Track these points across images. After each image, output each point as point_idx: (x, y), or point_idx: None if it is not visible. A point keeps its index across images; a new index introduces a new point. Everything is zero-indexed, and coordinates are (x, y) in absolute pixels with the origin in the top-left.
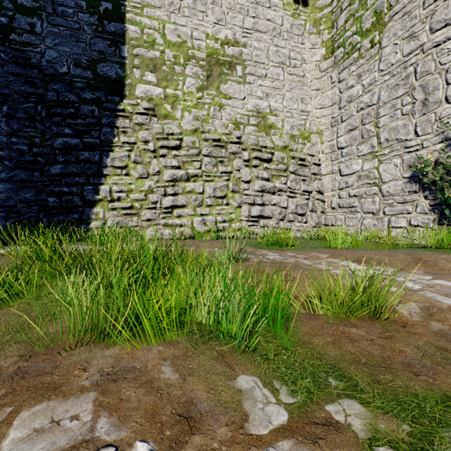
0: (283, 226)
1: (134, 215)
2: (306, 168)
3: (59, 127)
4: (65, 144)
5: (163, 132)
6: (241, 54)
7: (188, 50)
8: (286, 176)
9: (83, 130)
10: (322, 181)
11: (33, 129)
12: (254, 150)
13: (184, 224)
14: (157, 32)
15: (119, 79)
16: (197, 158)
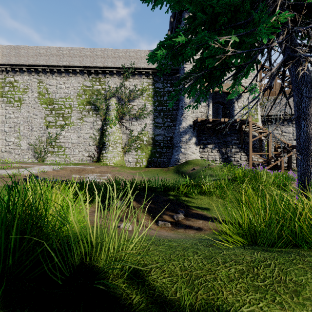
0: None
1: None
2: None
3: None
4: None
5: None
6: None
7: None
8: None
9: None
10: None
11: None
12: None
13: None
14: None
15: None
16: None
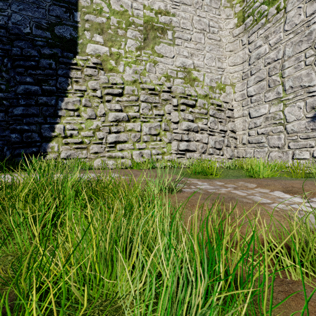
0: (205, 158)
1: (84, 149)
2: (222, 112)
3: (22, 76)
4: (26, 90)
5: (108, 82)
6: (171, 22)
7: (129, 17)
8: (207, 118)
9: (42, 79)
10: (234, 123)
11: (0, 77)
12: (181, 97)
13: (125, 156)
14: (104, 2)
15: (73, 39)
16: (136, 103)
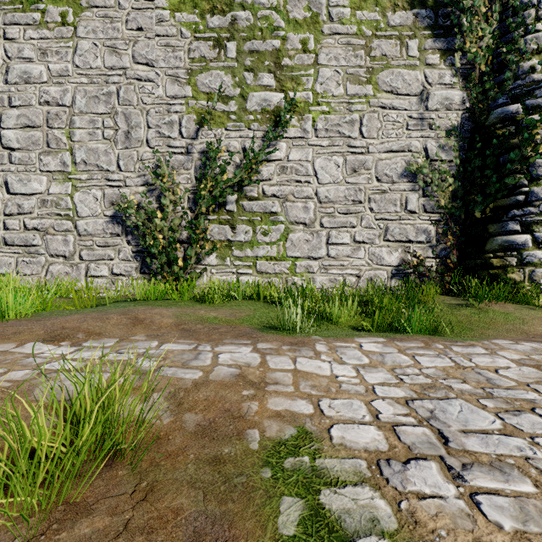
0: None
1: None
2: None
3: None
4: None
5: None
6: None
7: None
8: None
9: None
10: None
11: None
12: None
13: None
14: None
15: None
16: None
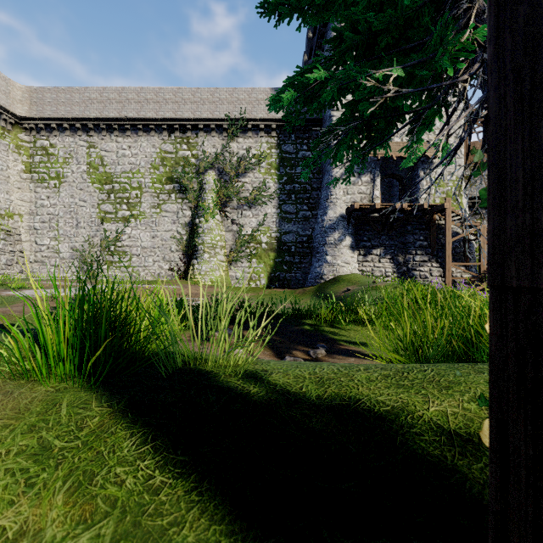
0: None
1: None
2: (12, 237)
3: None
4: None
5: None
6: None
7: None
8: None
9: None
10: (23, 245)
11: None
12: None
13: None
14: None
15: None
16: None
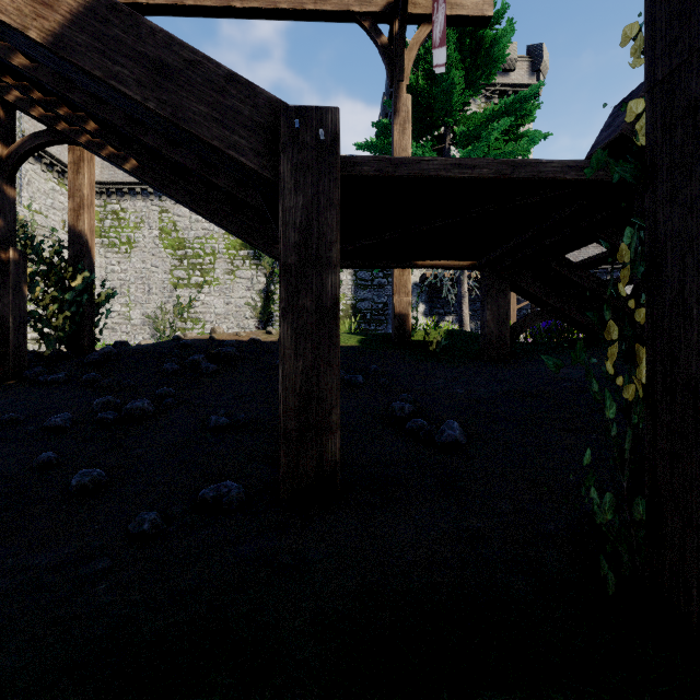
0: None
1: None
2: None
3: None
4: None
5: None
6: None
7: None
8: None
9: None
10: None
11: None
12: None
13: None
14: None
15: None
16: None
